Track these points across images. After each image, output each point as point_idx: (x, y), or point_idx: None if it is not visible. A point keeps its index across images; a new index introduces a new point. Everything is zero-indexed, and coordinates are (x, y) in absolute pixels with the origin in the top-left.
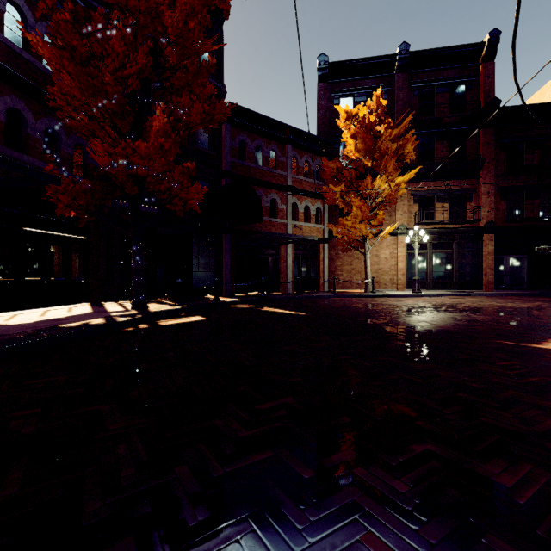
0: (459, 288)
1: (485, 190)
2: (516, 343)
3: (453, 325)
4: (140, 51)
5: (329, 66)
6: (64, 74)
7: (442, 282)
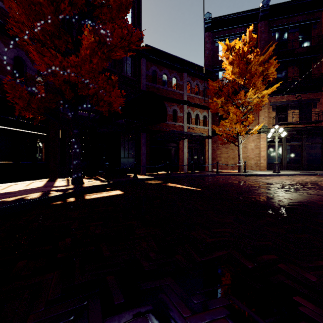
0: (306, 170)
1: None
2: None
3: None
4: None
5: (212, 21)
6: (12, 2)
7: (294, 165)
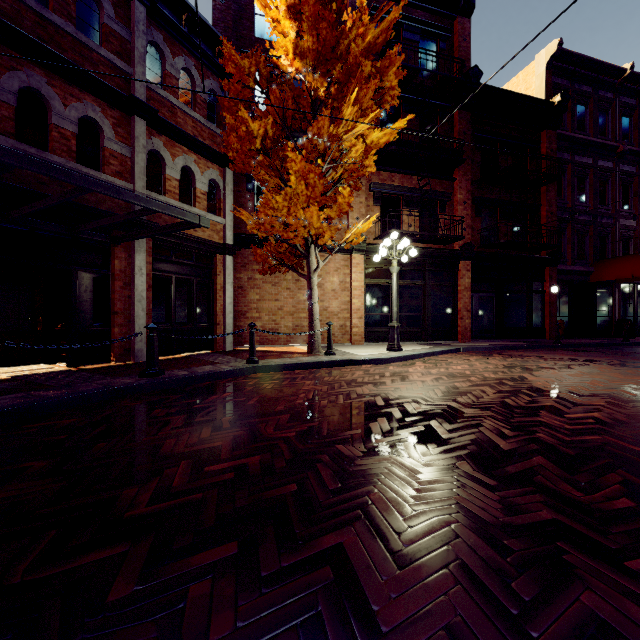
0: (431, 339)
1: (462, 199)
2: None
3: None
4: None
5: None
6: None
7: (412, 330)
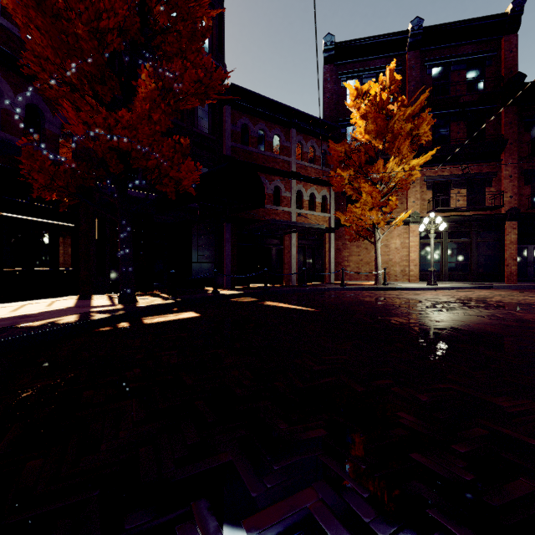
0: (477, 281)
1: (508, 174)
2: None
3: (501, 326)
4: None
5: (335, 47)
6: (33, 30)
7: (459, 274)
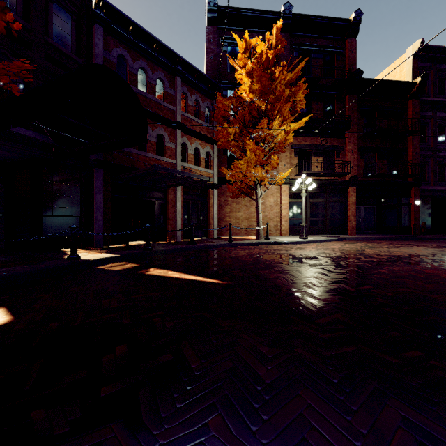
0: (330, 234)
1: (350, 149)
2: None
3: None
4: None
5: (218, 10)
6: None
7: (317, 228)
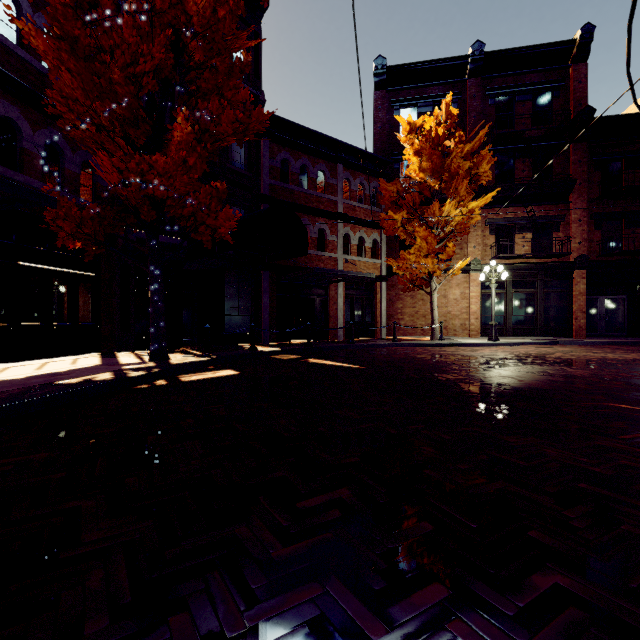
0: (544, 335)
1: (576, 218)
2: (635, 406)
3: (546, 381)
4: (157, 41)
5: (387, 71)
6: (63, 72)
7: (524, 328)
